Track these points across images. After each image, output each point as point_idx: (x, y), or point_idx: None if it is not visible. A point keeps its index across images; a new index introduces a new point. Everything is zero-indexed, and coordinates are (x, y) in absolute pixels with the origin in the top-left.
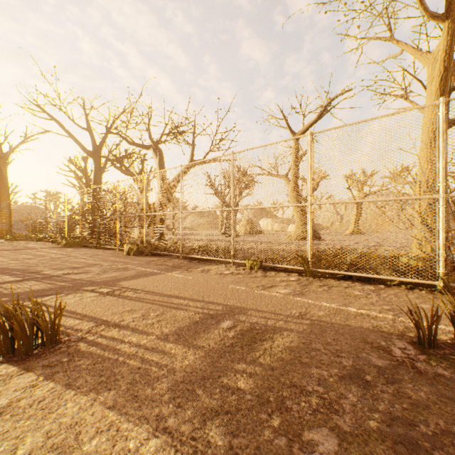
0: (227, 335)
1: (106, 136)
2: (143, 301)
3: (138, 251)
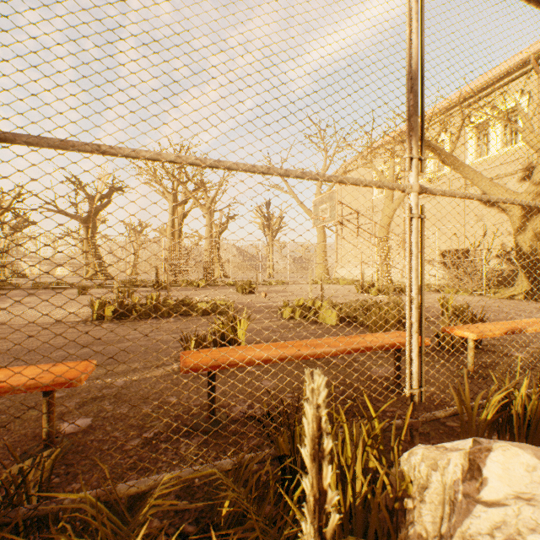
0: None
1: None
2: None
3: None
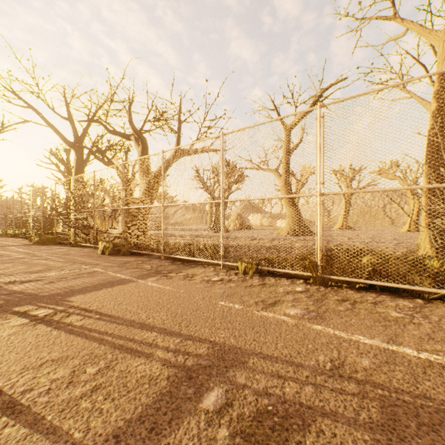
0: (213, 440)
1: (89, 127)
2: (88, 336)
3: (115, 250)
